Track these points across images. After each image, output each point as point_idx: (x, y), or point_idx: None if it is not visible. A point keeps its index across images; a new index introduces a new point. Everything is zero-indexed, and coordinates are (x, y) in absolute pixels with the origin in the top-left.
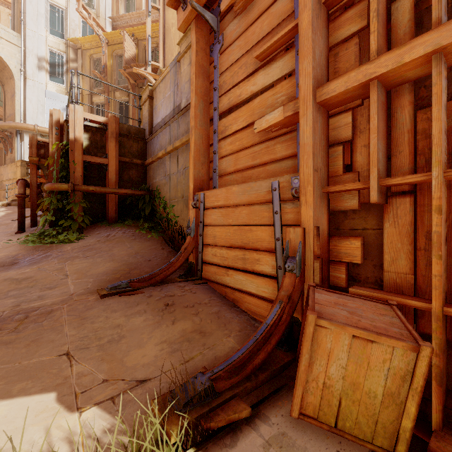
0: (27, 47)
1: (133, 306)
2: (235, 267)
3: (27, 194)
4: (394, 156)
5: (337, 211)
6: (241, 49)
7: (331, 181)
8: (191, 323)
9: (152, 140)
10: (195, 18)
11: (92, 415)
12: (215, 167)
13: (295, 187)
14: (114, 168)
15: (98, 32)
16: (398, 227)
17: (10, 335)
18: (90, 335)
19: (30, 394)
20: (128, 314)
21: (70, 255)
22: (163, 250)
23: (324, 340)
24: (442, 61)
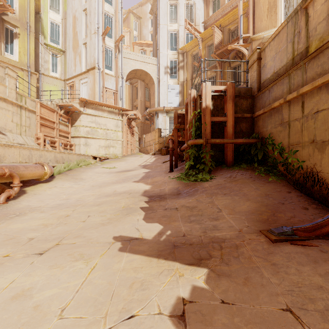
0: (160, 63)
1: (318, 262)
2: None
3: (162, 147)
4: None
5: None
6: None
7: None
8: None
9: (262, 94)
10: None
11: None
12: None
13: None
14: (231, 123)
15: (196, 35)
16: None
17: (223, 265)
18: (295, 290)
19: None
20: (320, 273)
21: (211, 191)
22: (292, 194)
23: None
24: None
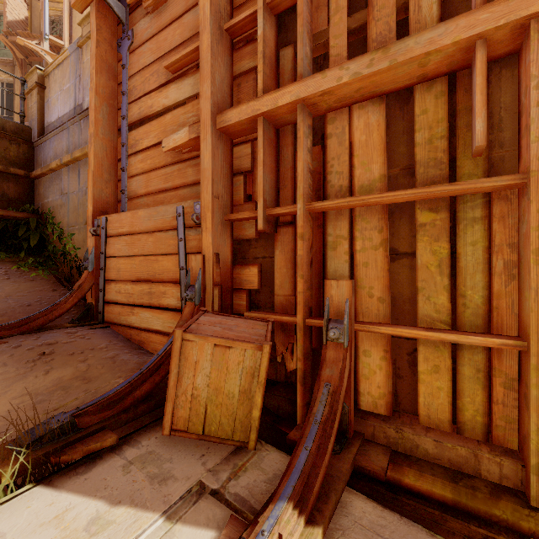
0: None
1: None
2: (141, 303)
3: None
4: (282, 189)
5: (244, 240)
6: (152, 54)
7: (235, 209)
8: (73, 370)
9: (43, 144)
10: None
11: None
12: (124, 187)
13: (197, 213)
14: None
15: None
16: (285, 253)
17: None
18: None
19: None
20: None
21: None
22: (54, 292)
23: (191, 353)
24: (304, 110)
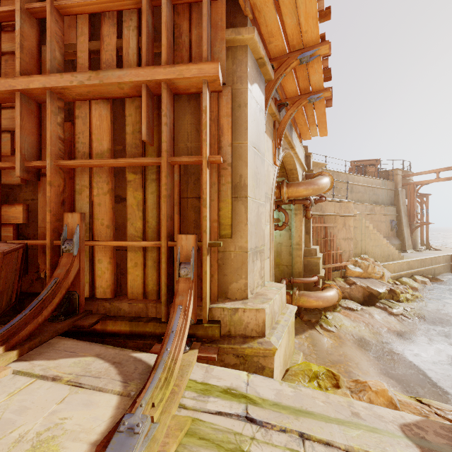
0: None
1: None
2: None
3: None
4: (44, 149)
5: (15, 186)
6: None
7: (3, 160)
8: None
9: None
10: None
11: None
12: None
13: None
14: None
15: None
16: (46, 196)
17: None
18: None
19: None
20: None
21: None
22: None
23: None
24: (52, 96)
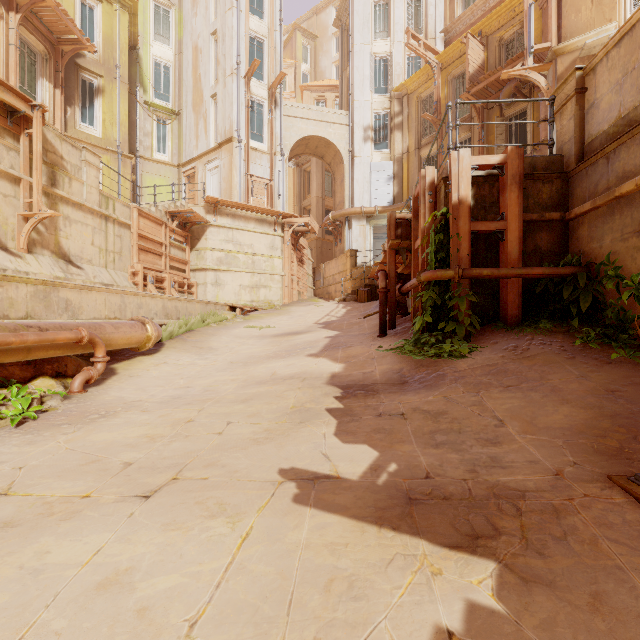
0: (354, 122)
1: None
2: None
3: (359, 287)
4: None
5: None
6: None
7: None
8: None
9: (588, 168)
10: None
11: None
12: None
13: None
14: (515, 234)
15: (429, 59)
16: None
17: (531, 555)
18: None
19: None
20: None
21: (475, 379)
22: None
23: None
24: None
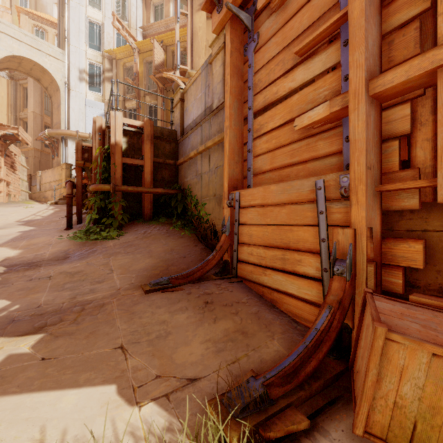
0: (71, 62)
1: (175, 302)
2: (273, 267)
3: None
4: None
5: (391, 211)
6: (278, 46)
7: (384, 178)
8: (233, 323)
9: (184, 140)
10: (230, 19)
11: (151, 411)
12: (250, 165)
13: (344, 186)
14: (149, 169)
15: (130, 42)
16: None
17: (72, 326)
18: (139, 330)
19: (94, 385)
20: (171, 311)
21: (113, 251)
22: (196, 247)
23: (396, 356)
24: None
